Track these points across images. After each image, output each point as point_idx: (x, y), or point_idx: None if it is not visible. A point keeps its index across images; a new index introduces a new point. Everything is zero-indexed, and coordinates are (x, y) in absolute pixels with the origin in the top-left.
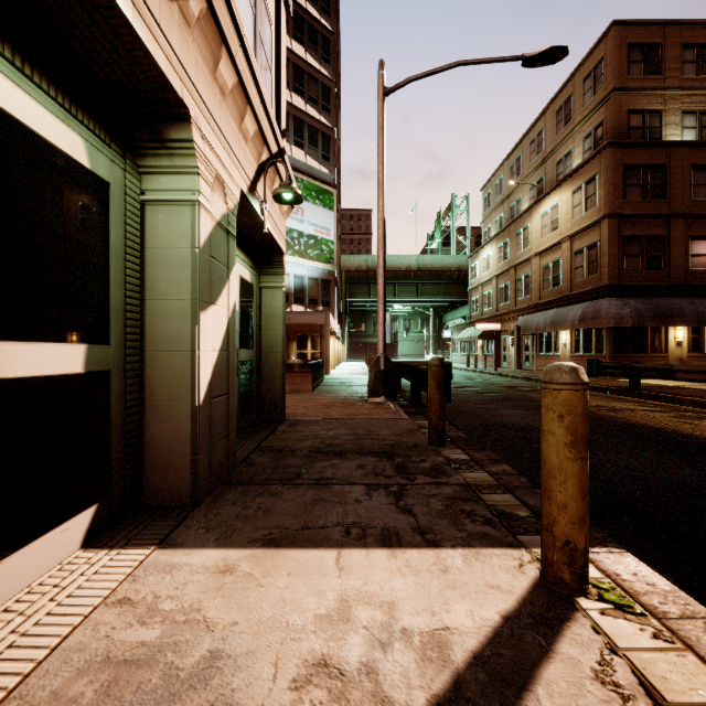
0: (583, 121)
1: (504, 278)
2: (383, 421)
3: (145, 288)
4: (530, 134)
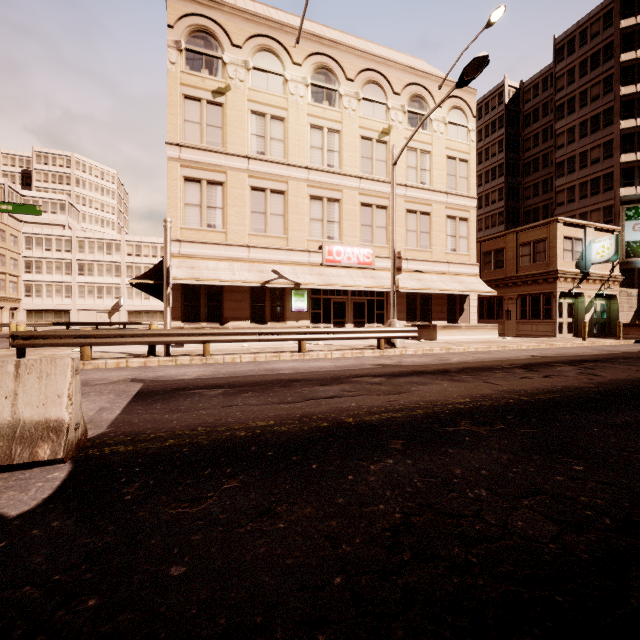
0: None
1: None
2: None
3: (578, 312)
4: None
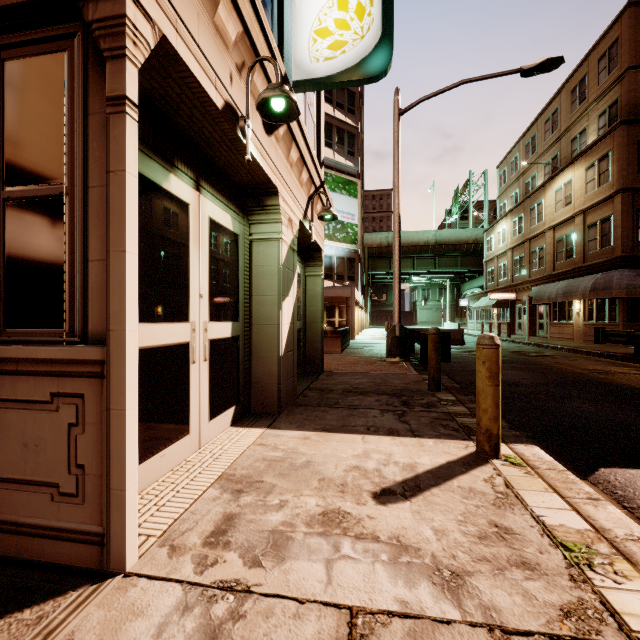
0: (597, 100)
1: (519, 250)
2: (396, 375)
3: (252, 289)
4: (544, 113)
